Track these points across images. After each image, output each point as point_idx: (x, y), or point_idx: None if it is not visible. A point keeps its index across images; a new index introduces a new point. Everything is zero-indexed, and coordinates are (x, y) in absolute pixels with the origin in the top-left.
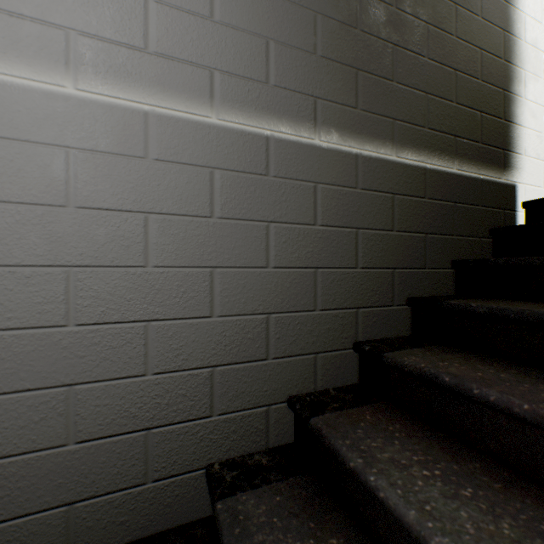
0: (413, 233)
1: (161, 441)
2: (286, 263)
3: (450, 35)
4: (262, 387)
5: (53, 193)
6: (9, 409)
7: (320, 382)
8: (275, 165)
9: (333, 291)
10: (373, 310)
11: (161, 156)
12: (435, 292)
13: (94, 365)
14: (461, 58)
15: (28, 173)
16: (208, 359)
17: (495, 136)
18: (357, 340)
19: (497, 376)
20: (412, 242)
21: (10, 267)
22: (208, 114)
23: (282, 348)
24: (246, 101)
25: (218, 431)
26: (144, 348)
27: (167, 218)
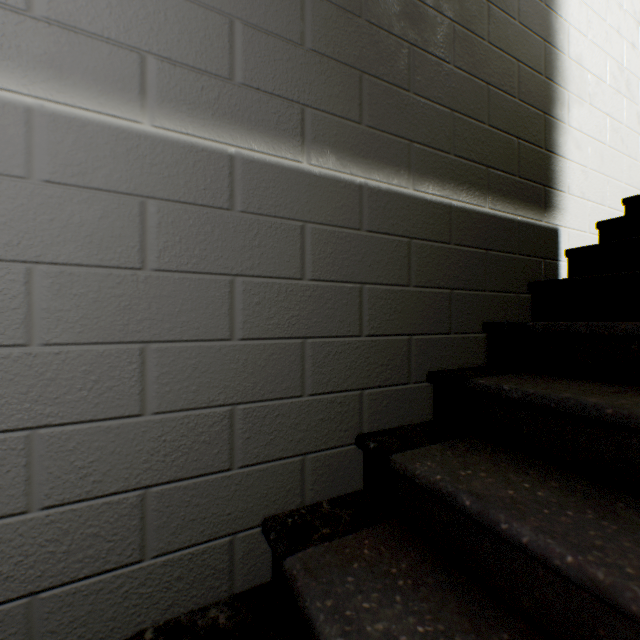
0: (435, 288)
1: (57, 609)
2: (261, 332)
3: (482, 39)
4: (223, 509)
5: None
6: None
7: (309, 494)
8: (244, 195)
9: (328, 369)
10: (383, 391)
11: (57, 177)
12: (463, 363)
13: None
14: (494, 69)
15: None
16: (137, 477)
17: (535, 169)
18: (361, 432)
19: (533, 495)
20: (434, 300)
21: None
22: (137, 117)
23: (254, 452)
24: (199, 103)
25: (153, 581)
26: (26, 470)
27: (67, 271)
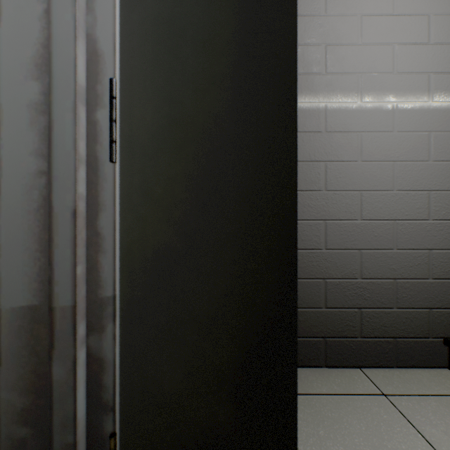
0: None
1: None
2: None
3: None
4: None
5: (422, 155)
6: (406, 257)
7: None
8: None
9: None
10: None
11: None
12: None
13: (439, 241)
14: None
15: (412, 147)
16: None
17: None
18: None
19: None
20: None
21: (406, 191)
22: None
23: None
24: None
25: None
26: None
27: None
